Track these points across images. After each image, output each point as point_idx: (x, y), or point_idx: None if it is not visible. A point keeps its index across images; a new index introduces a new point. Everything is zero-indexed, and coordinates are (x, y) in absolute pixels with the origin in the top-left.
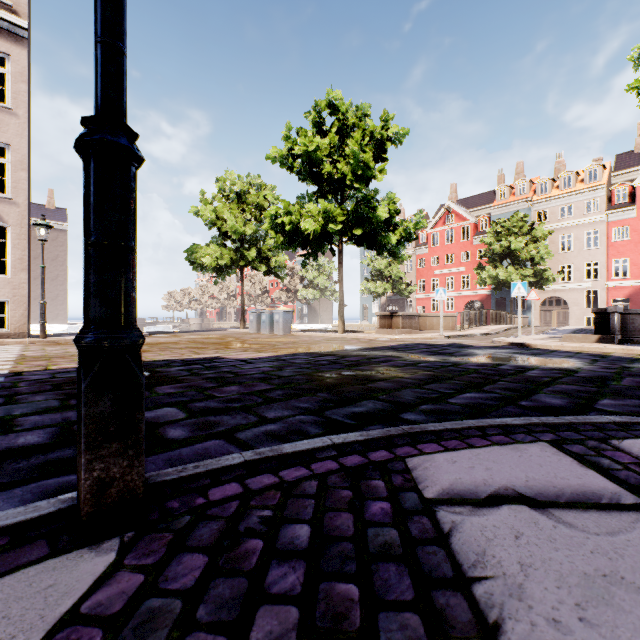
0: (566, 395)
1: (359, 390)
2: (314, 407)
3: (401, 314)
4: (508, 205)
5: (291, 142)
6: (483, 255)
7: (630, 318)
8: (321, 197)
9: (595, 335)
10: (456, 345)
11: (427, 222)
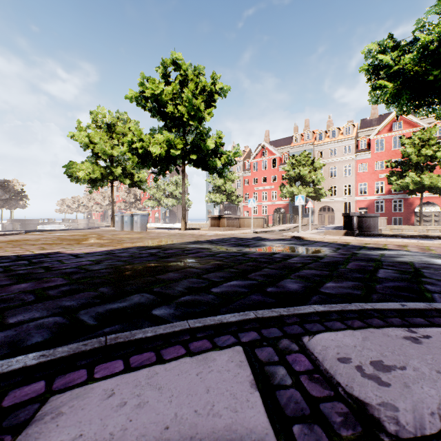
0: (305, 279)
1: (143, 282)
2: (77, 305)
3: (226, 216)
4: (300, 146)
5: (145, 87)
6: (284, 178)
7: (364, 219)
8: (167, 130)
9: (343, 231)
10: (257, 238)
11: (250, 155)
